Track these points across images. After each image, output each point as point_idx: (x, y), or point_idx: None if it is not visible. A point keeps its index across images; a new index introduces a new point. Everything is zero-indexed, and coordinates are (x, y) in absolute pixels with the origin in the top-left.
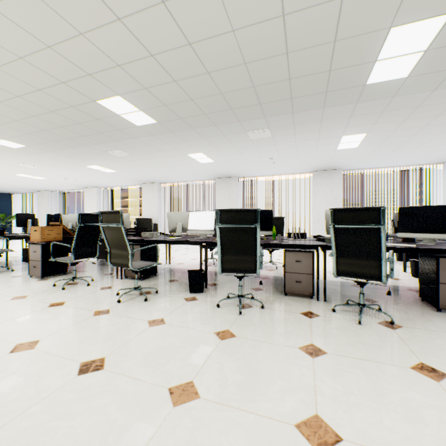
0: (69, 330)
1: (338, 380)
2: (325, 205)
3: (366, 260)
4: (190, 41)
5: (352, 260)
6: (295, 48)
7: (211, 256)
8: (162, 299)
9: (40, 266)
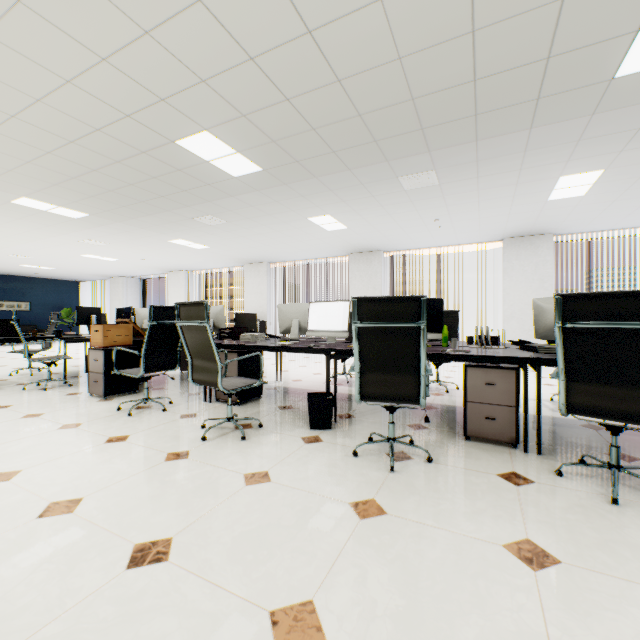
0: (127, 484)
1: (595, 628)
2: (525, 291)
3: (627, 387)
4: (310, 26)
5: (598, 386)
6: (487, 20)
7: (343, 370)
8: (268, 437)
9: (103, 381)
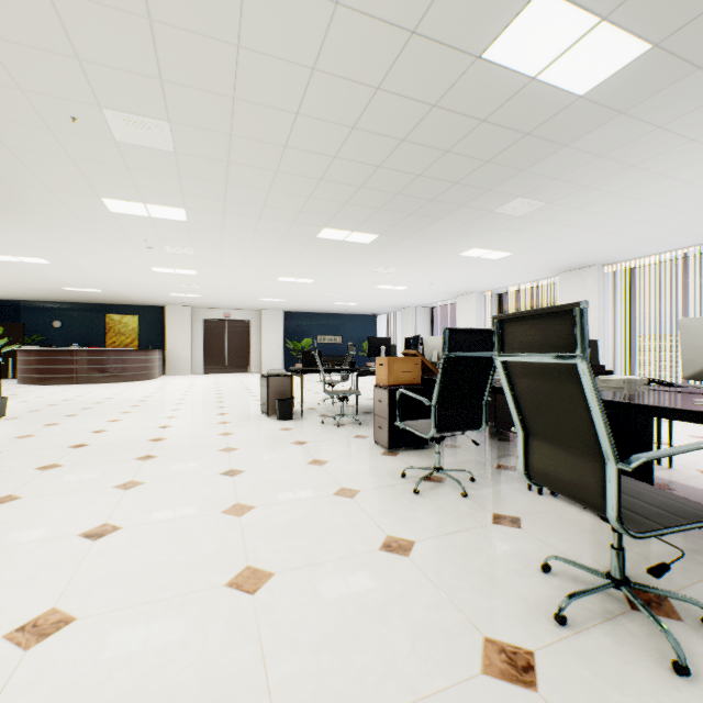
0: None
1: None
2: None
3: None
4: None
5: None
6: None
7: None
8: None
9: (386, 428)
